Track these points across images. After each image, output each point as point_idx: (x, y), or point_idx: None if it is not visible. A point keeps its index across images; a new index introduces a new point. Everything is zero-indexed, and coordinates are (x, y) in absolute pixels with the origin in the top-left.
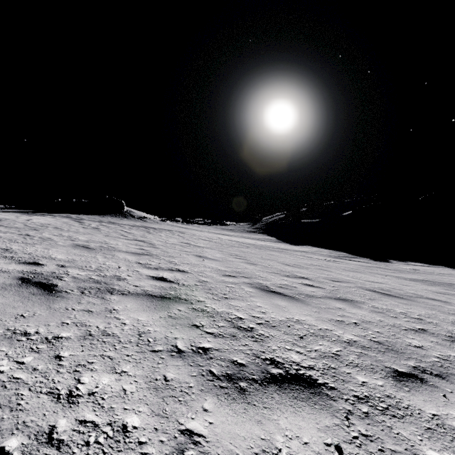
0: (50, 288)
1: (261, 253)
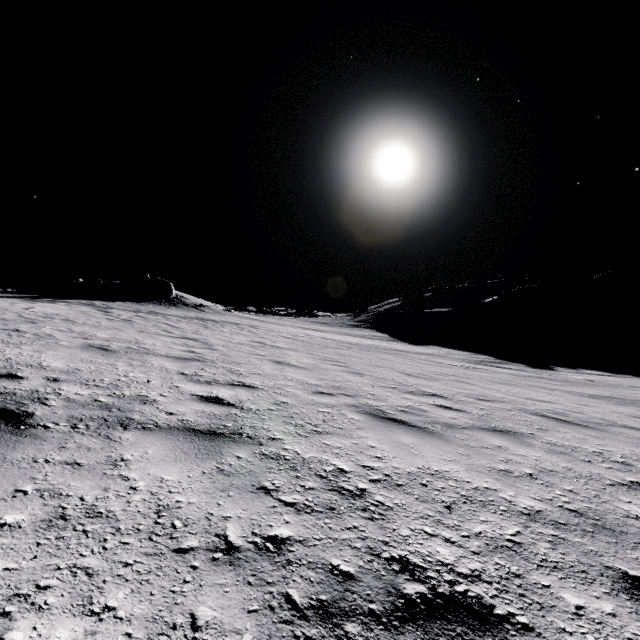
0: (19, 420)
1: (369, 357)
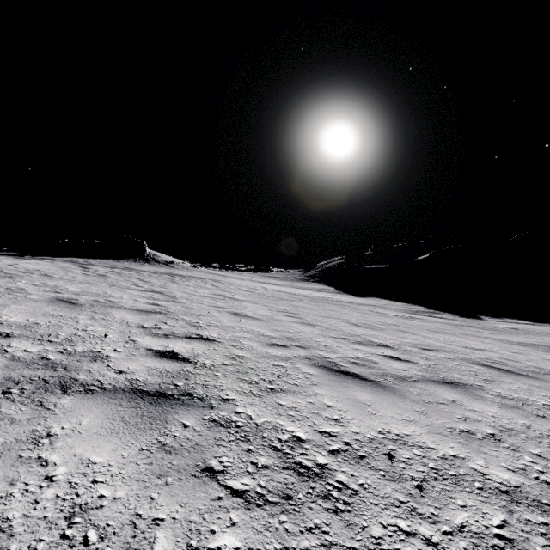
0: None
1: (318, 308)
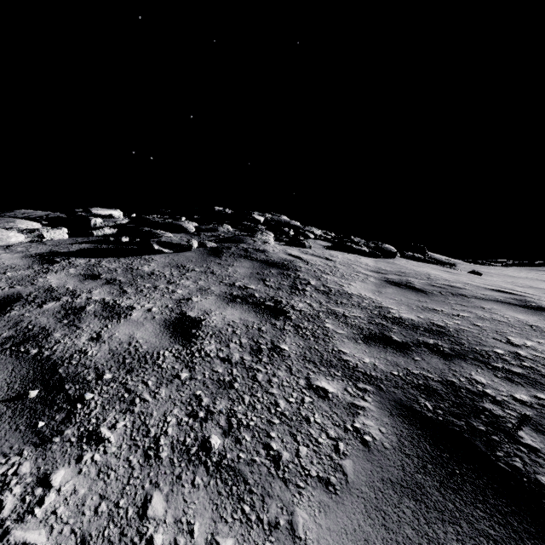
0: None
1: None
